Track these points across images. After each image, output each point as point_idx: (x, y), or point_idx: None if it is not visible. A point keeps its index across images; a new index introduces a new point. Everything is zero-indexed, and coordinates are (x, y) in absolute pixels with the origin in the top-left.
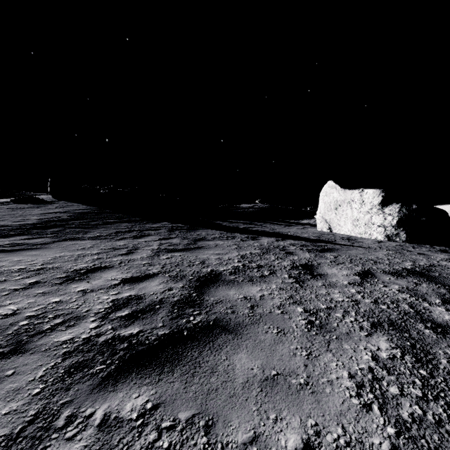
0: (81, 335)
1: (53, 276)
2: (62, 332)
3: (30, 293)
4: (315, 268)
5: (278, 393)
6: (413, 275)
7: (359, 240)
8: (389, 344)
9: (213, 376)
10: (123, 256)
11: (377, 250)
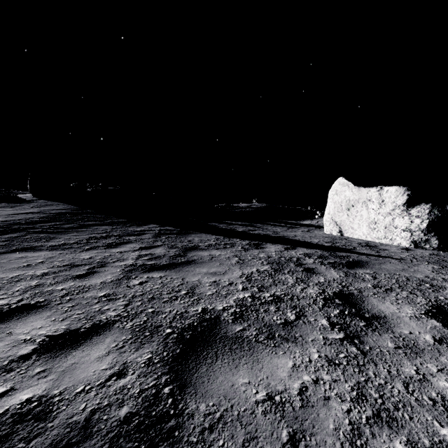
0: None
1: None
2: None
3: None
4: (360, 302)
5: None
6: None
7: (382, 247)
8: None
9: None
10: (76, 280)
11: (417, 263)
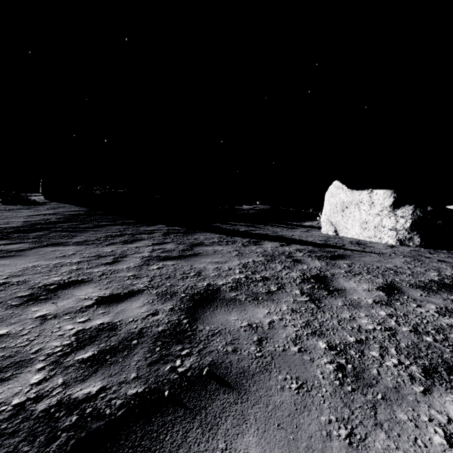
0: (13, 399)
1: (13, 294)
2: None
3: None
4: (330, 281)
5: None
6: (446, 289)
7: (370, 245)
8: None
9: None
10: (107, 265)
11: (393, 257)
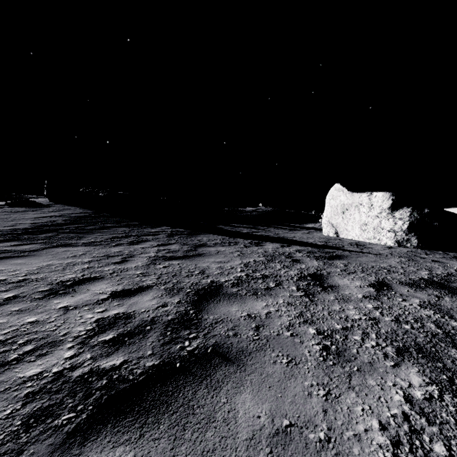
0: (53, 368)
1: (35, 289)
2: (30, 364)
3: (4, 311)
4: (325, 279)
5: (293, 455)
6: (433, 286)
7: (368, 246)
8: (422, 378)
9: (209, 429)
10: (116, 264)
11: (389, 257)
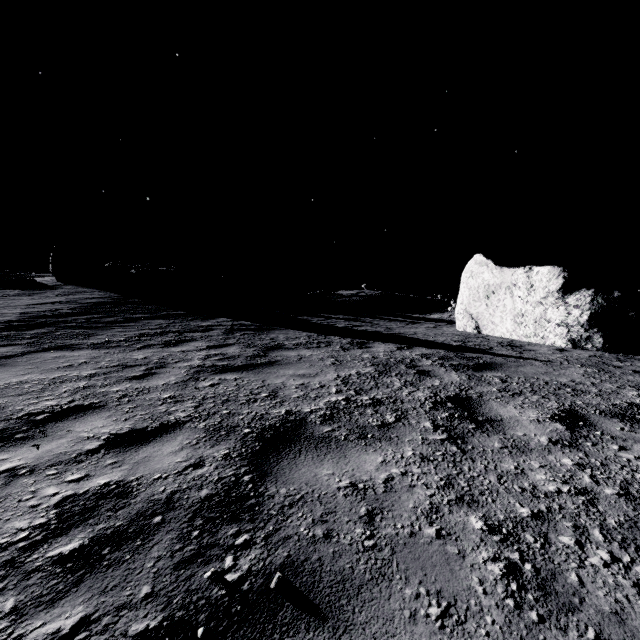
0: None
1: None
2: None
3: None
4: (476, 406)
5: None
6: None
7: (528, 348)
8: None
9: None
10: (133, 381)
11: (566, 366)
